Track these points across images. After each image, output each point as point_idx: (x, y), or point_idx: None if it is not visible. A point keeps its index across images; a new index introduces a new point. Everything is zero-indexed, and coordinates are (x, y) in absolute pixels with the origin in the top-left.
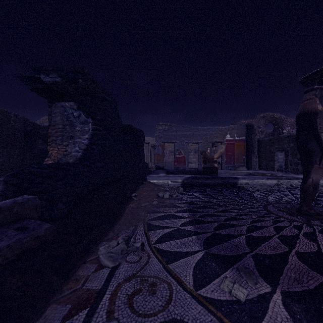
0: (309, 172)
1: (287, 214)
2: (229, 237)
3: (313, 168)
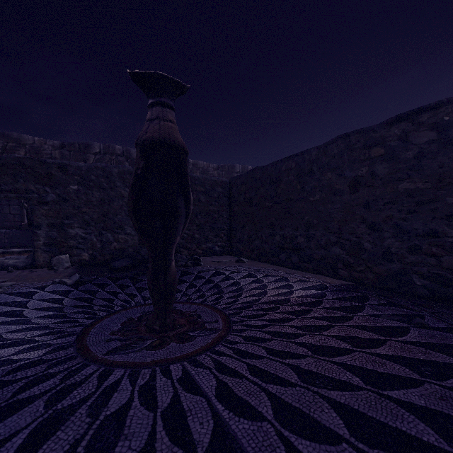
0: (170, 250)
1: (181, 341)
2: (430, 413)
3: (175, 243)
